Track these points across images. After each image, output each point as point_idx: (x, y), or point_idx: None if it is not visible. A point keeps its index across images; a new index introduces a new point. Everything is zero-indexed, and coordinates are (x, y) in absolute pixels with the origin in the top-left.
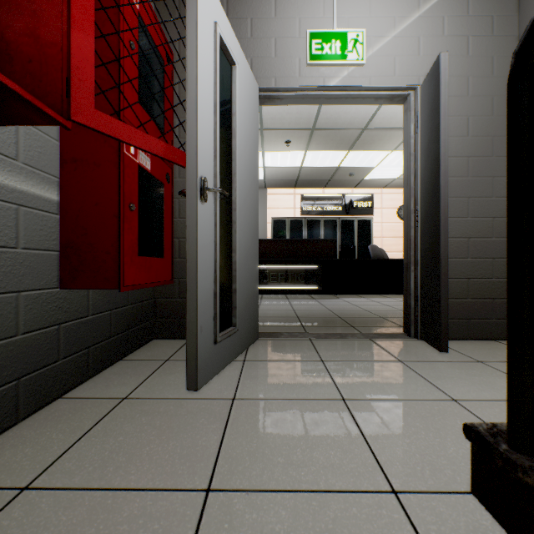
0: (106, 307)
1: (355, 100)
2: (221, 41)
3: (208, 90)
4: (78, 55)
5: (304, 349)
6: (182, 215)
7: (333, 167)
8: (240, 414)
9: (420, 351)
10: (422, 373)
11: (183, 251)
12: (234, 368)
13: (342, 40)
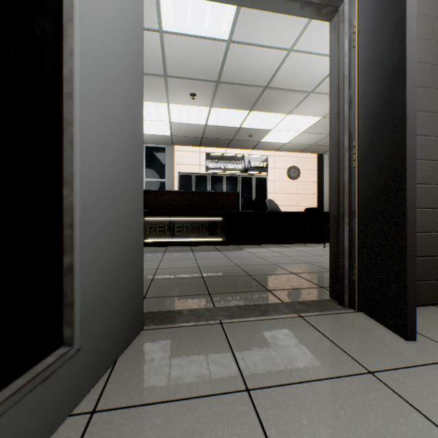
0: None
1: (276, 3)
2: None
3: None
4: None
5: (213, 351)
6: None
7: (235, 127)
8: None
9: (377, 339)
10: (433, 414)
11: None
12: None
13: None
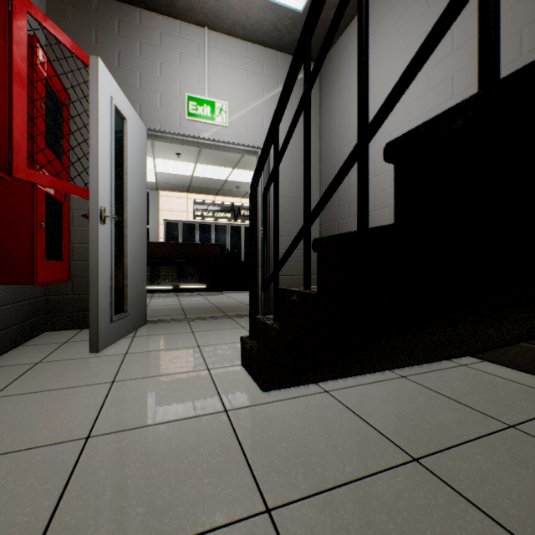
0: (8, 301)
1: (223, 148)
2: (116, 107)
3: (106, 146)
4: (18, 135)
5: (182, 327)
6: (75, 224)
7: (222, 179)
8: (131, 358)
9: None
10: None
11: (77, 255)
12: (126, 341)
13: (212, 107)
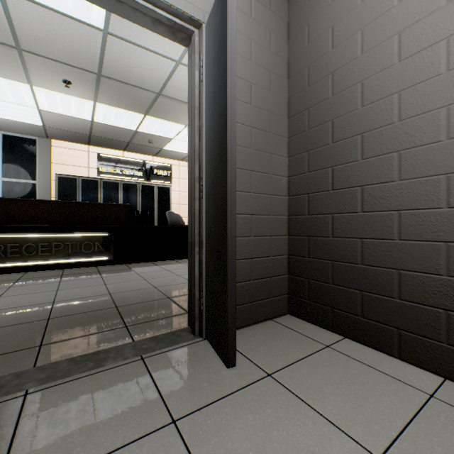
0: None
1: (123, 8)
2: None
3: None
4: None
5: None
6: None
7: (131, 129)
8: None
9: (204, 372)
10: None
11: None
12: None
13: None
